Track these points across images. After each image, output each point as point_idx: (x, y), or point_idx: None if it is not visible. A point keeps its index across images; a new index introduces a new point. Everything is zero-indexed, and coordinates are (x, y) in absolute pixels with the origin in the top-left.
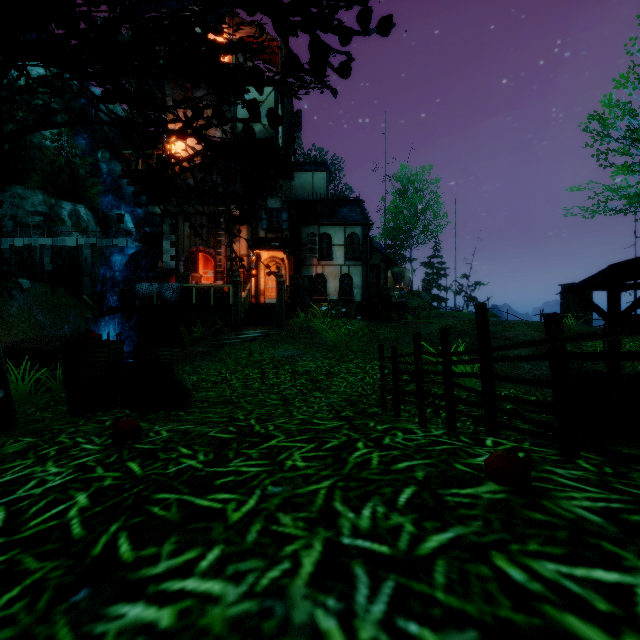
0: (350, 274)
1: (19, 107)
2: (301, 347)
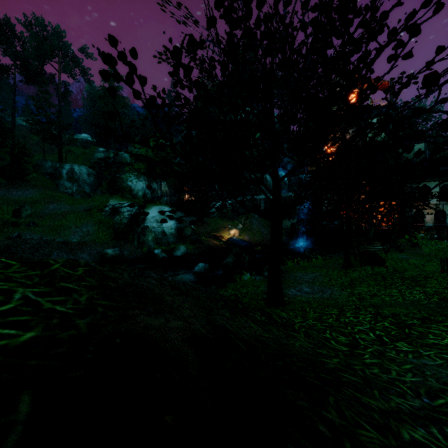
0: (443, 209)
1: None
2: (409, 254)
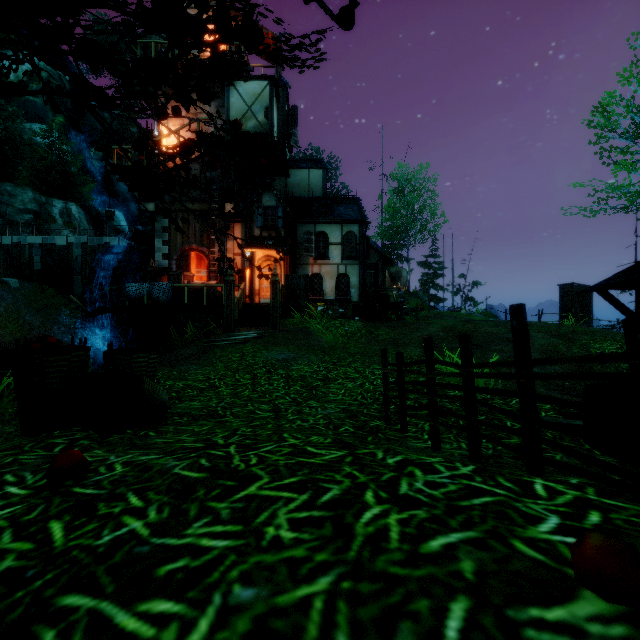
0: (347, 273)
1: (8, 102)
2: (296, 349)
